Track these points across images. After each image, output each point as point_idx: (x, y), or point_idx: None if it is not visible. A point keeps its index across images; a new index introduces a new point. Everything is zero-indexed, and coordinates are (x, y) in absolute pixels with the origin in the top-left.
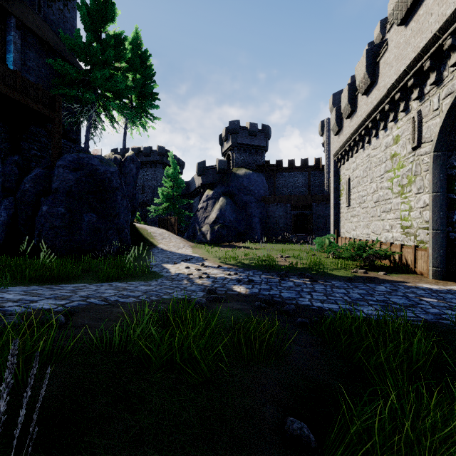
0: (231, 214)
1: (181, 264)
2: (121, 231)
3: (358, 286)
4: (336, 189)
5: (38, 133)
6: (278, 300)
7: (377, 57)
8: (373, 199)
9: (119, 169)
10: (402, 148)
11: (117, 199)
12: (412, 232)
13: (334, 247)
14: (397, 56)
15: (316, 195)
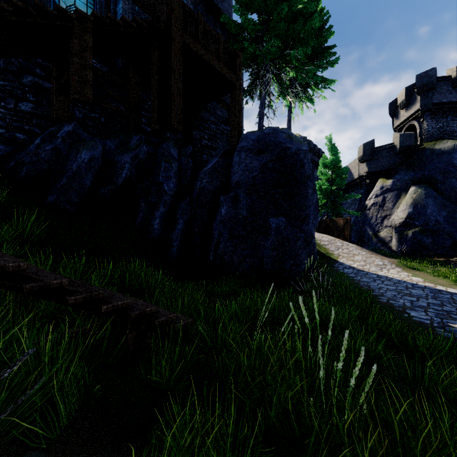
0: (437, 211)
1: None
2: (308, 241)
3: None
4: None
5: (208, 119)
6: None
7: None
8: None
9: None
10: None
11: (308, 193)
12: None
13: None
14: None
15: None
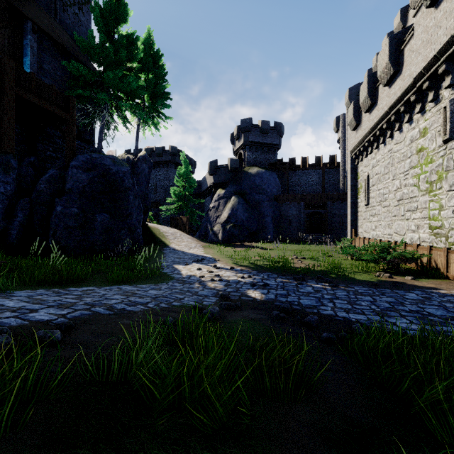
0: (243, 213)
1: (192, 265)
2: (133, 231)
3: (384, 292)
4: (353, 187)
5: (54, 135)
6: (297, 308)
7: (401, 44)
8: (396, 197)
9: (131, 169)
10: (431, 141)
11: (130, 199)
12: (442, 233)
13: (353, 248)
14: (425, 41)
15: (331, 193)
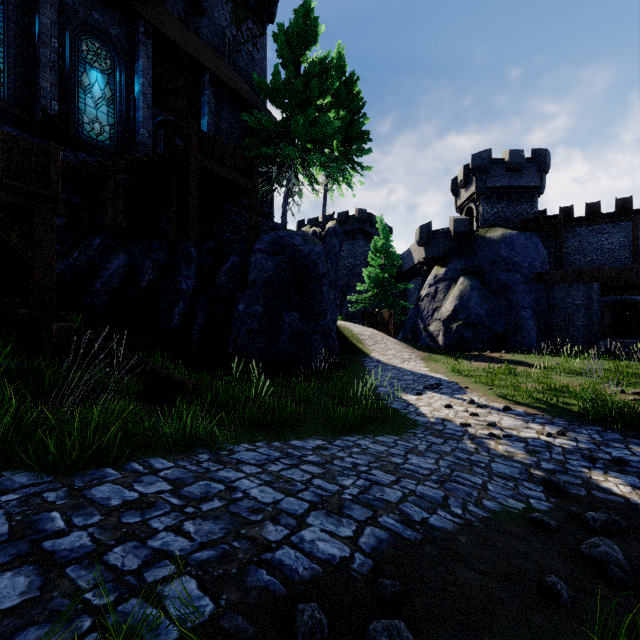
0: (479, 304)
1: (429, 396)
2: (327, 335)
3: None
4: None
5: (231, 211)
6: None
7: None
8: None
9: None
10: None
11: (323, 290)
12: None
13: None
14: None
15: None
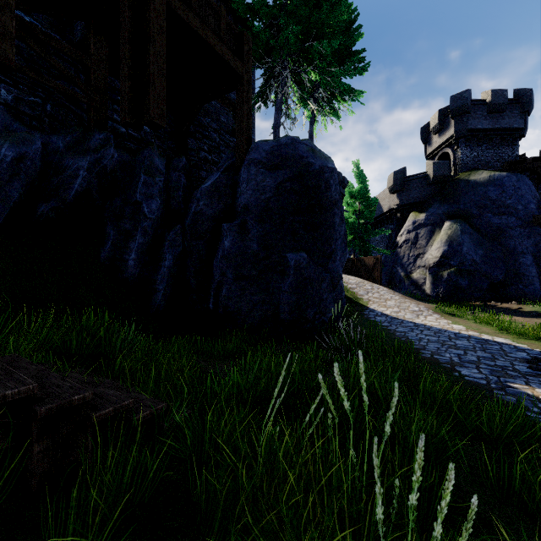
0: (473, 249)
1: None
2: (335, 283)
3: None
4: None
5: (208, 126)
6: None
7: None
8: None
9: None
10: None
11: (334, 223)
12: None
13: None
14: None
15: None
